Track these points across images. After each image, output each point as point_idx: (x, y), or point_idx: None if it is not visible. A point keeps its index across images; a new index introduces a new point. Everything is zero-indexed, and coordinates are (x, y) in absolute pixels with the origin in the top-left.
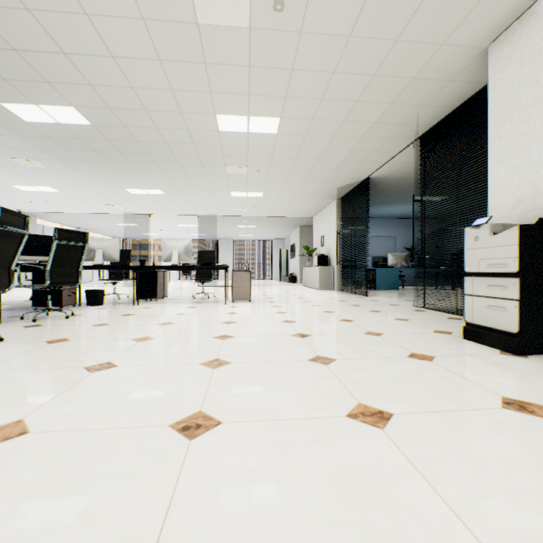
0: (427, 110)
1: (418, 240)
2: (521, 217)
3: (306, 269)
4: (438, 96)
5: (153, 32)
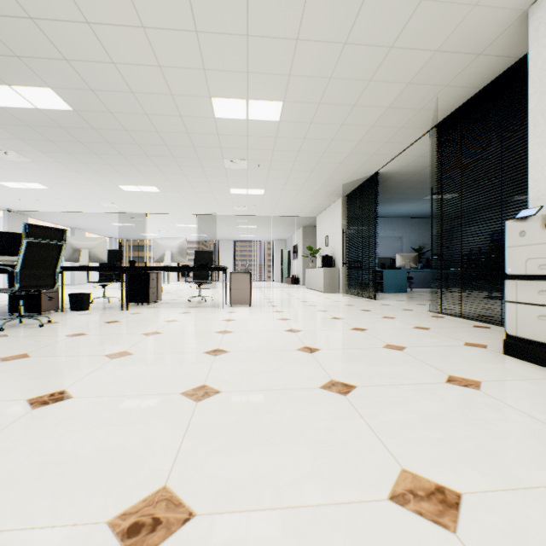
0: (448, 92)
1: (426, 240)
2: None
3: (310, 270)
4: (462, 74)
5: None
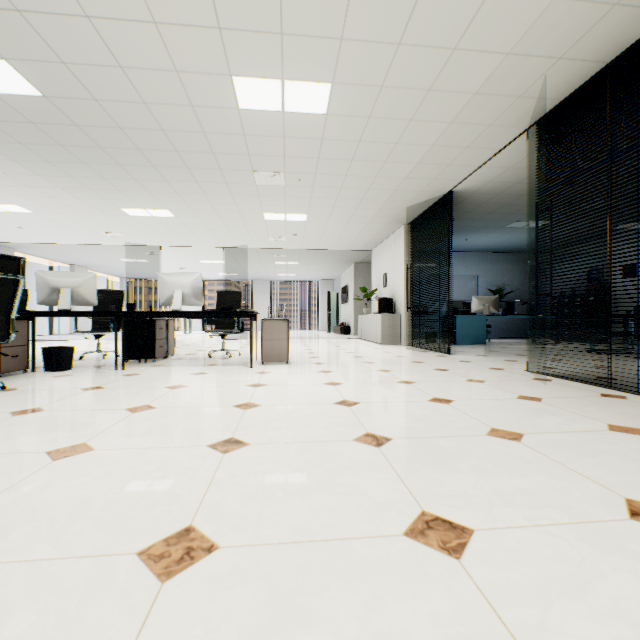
0: (560, 69)
1: (506, 280)
2: None
3: (363, 317)
4: (585, 38)
5: None
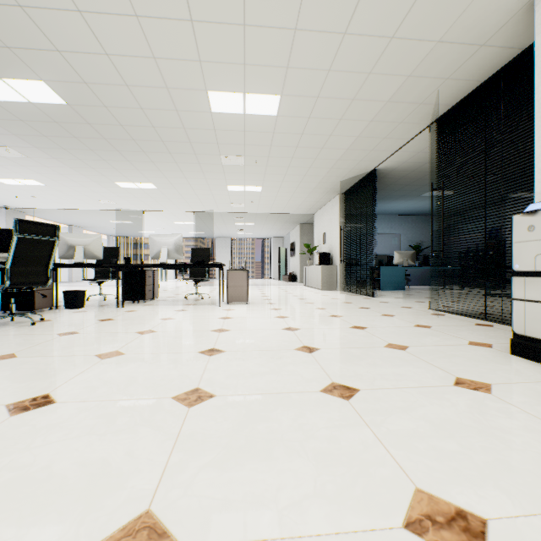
0: (449, 85)
1: (423, 238)
2: None
3: (307, 268)
4: (464, 66)
5: None
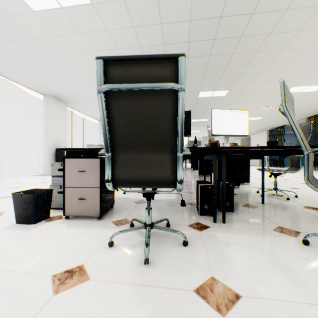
0: (310, 114)
1: None
2: None
3: None
4: (313, 112)
5: None
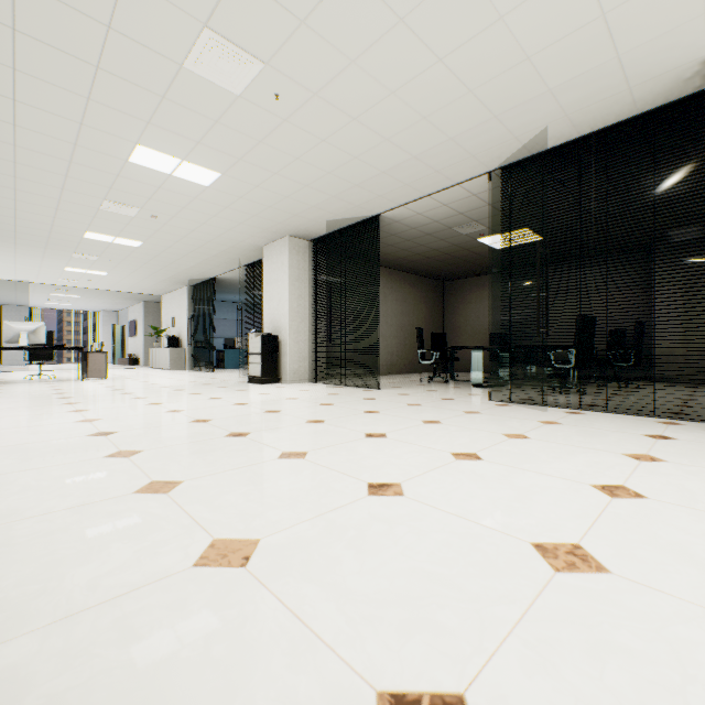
0: (245, 257)
1: None
2: (272, 329)
3: (155, 350)
4: (248, 254)
5: (64, 203)
